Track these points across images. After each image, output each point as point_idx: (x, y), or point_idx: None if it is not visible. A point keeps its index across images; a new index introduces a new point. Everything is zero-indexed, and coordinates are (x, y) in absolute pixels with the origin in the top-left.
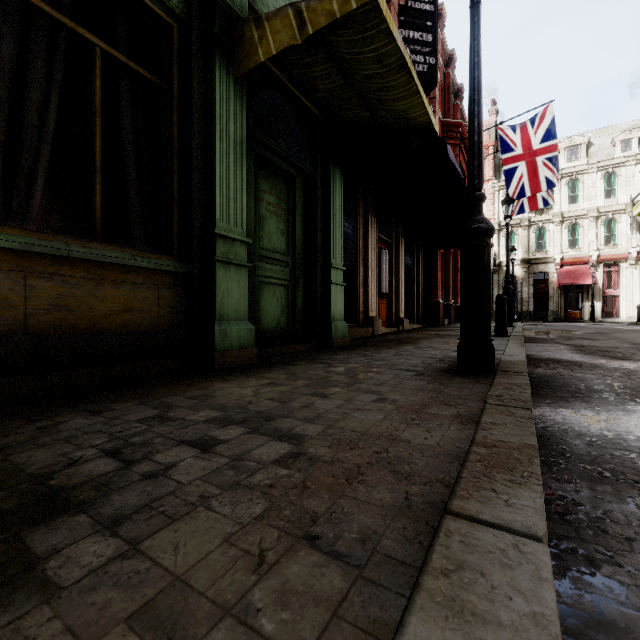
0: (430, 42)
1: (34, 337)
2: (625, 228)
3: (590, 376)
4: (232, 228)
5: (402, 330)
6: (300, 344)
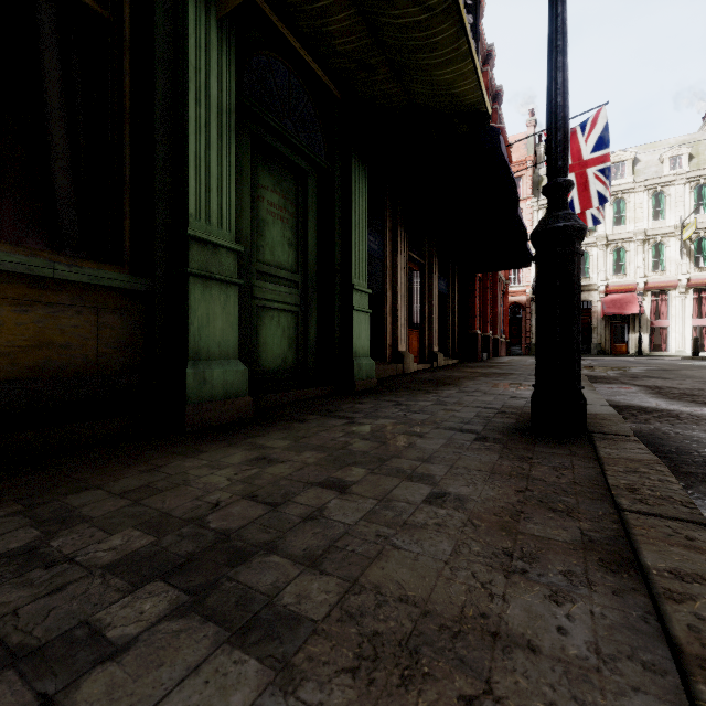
0: (470, 24)
1: None
2: (674, 253)
3: (705, 435)
4: (215, 230)
5: (436, 367)
6: (313, 388)
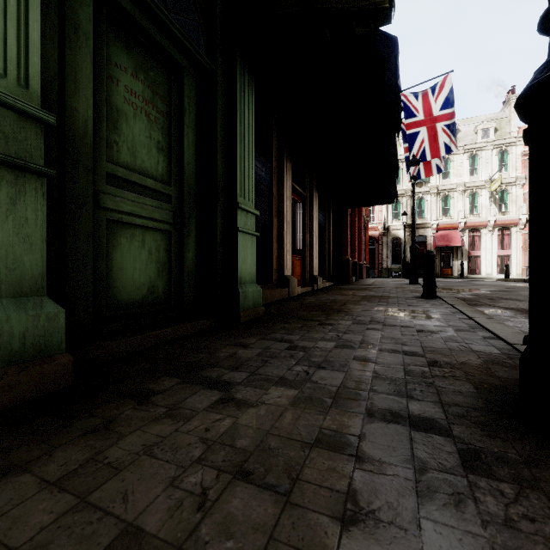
0: None
1: None
2: (485, 201)
3: None
4: None
5: (317, 289)
6: (187, 323)
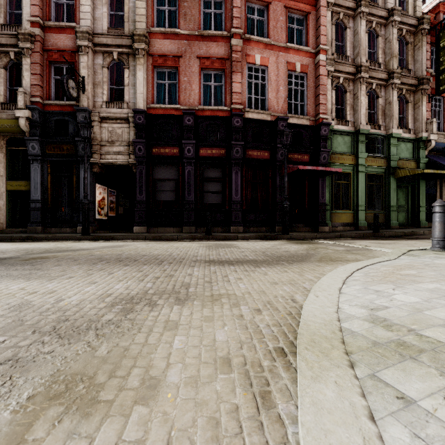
0: None
1: (369, 223)
2: None
3: None
4: (393, 204)
5: None
6: (409, 226)
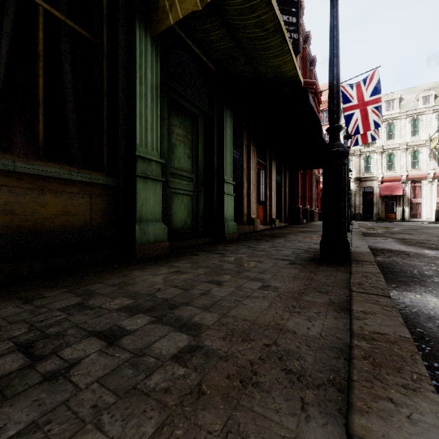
0: (294, 23)
1: None
2: (425, 157)
3: (418, 263)
4: (149, 151)
5: (274, 227)
6: (201, 238)
